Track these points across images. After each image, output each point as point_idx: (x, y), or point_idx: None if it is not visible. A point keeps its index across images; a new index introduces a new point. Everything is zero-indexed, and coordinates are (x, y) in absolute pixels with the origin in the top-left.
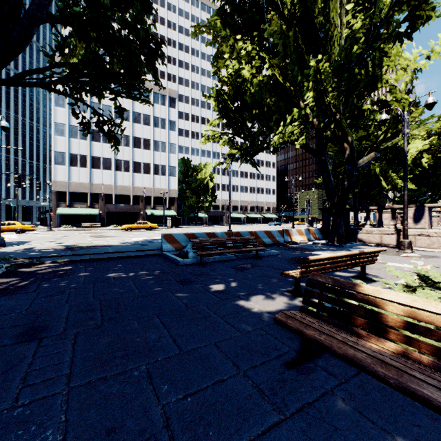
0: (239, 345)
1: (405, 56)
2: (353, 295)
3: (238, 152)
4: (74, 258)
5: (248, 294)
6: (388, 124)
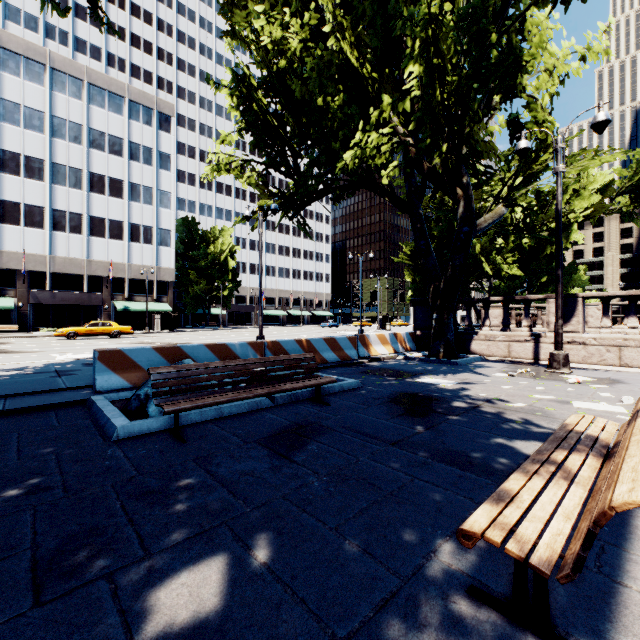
0: None
1: (552, 50)
2: None
3: (275, 202)
4: None
5: None
6: (519, 163)
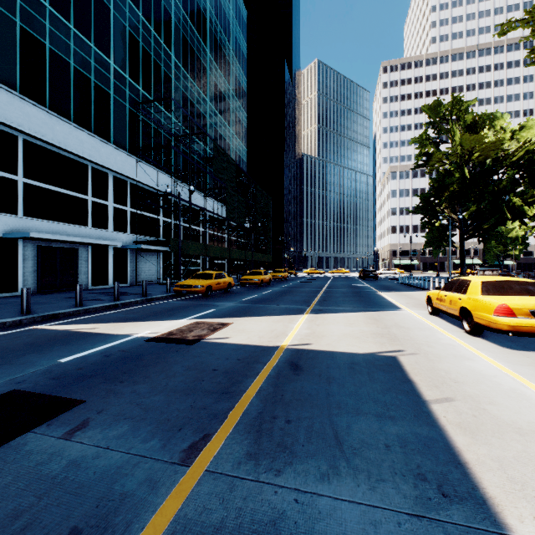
0: None
1: None
2: None
3: None
4: None
5: None
6: None
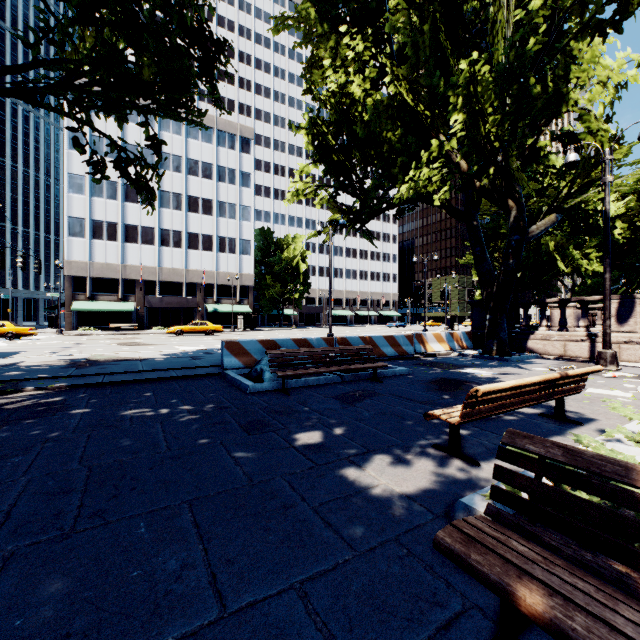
0: (354, 591)
1: (605, 63)
2: (631, 496)
3: (343, 216)
4: (76, 382)
5: (365, 452)
6: (576, 170)
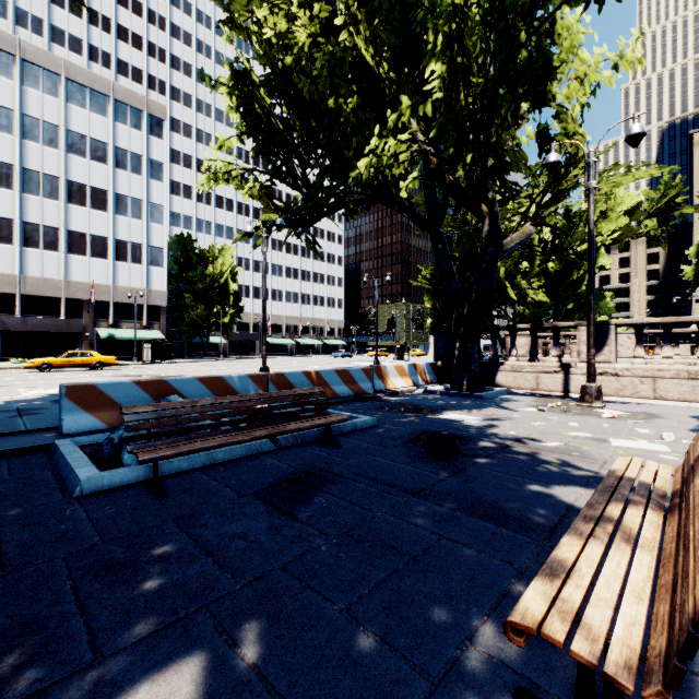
0: None
1: (583, 56)
2: None
3: (281, 217)
4: None
5: None
6: (548, 179)
